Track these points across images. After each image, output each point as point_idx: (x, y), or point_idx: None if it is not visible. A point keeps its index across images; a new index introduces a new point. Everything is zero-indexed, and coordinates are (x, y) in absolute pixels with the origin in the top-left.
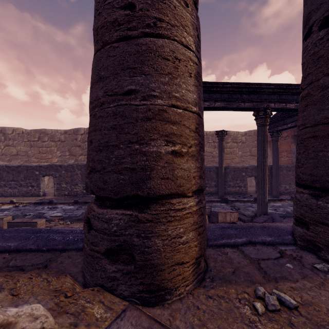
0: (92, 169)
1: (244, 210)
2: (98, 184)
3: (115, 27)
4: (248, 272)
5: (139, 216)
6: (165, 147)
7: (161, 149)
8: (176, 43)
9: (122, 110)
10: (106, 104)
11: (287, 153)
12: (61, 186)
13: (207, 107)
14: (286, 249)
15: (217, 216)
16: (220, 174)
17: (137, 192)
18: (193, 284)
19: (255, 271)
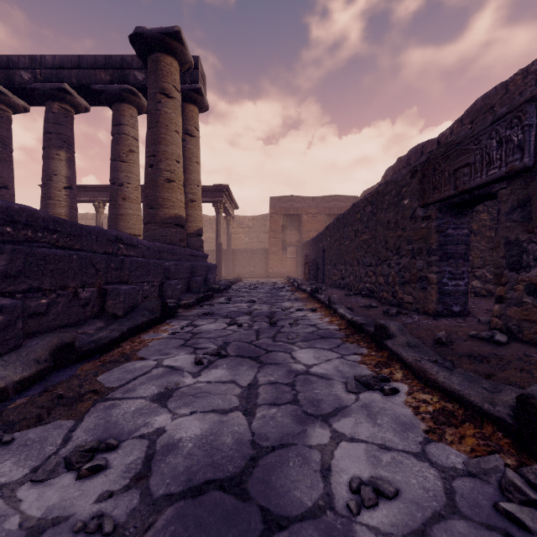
0: None
1: None
2: None
3: None
4: None
5: None
6: None
7: None
8: None
9: None
10: None
11: None
12: None
13: None
14: None
15: None
16: None
17: None
18: None
19: None
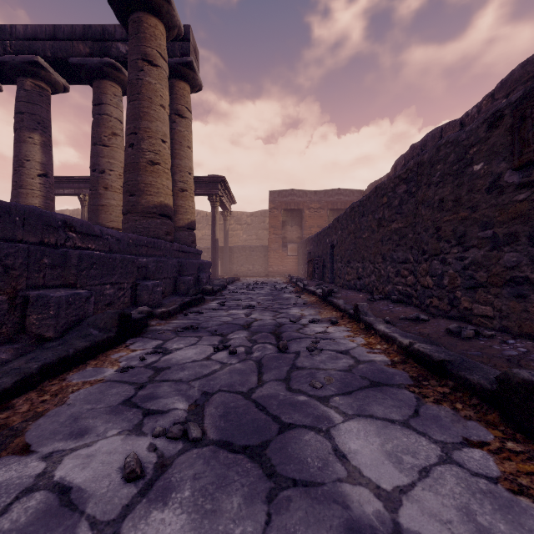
0: None
1: None
2: None
3: None
4: None
5: None
6: None
7: None
8: None
9: None
10: None
11: None
12: None
13: None
14: None
15: None
16: None
17: None
18: None
19: None
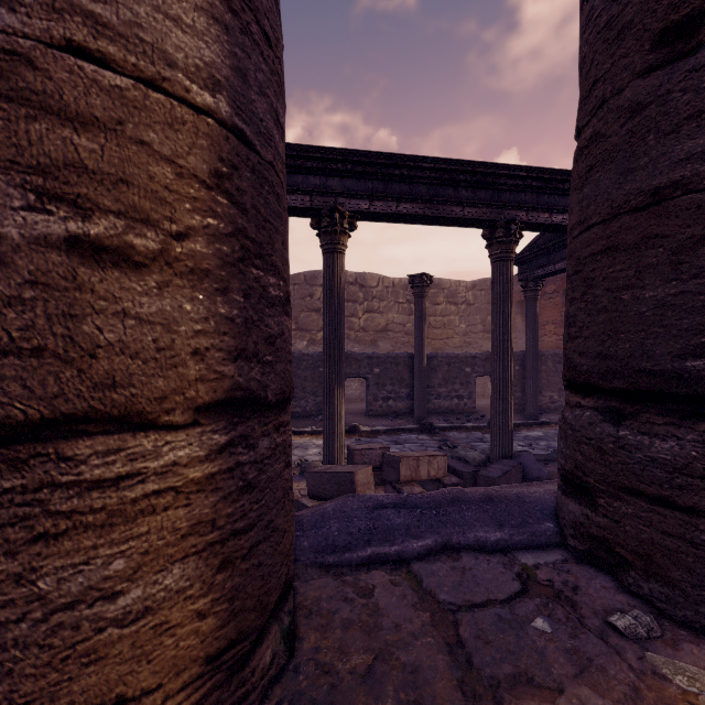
0: None
1: (465, 449)
2: None
3: None
4: (415, 664)
5: None
6: (25, 217)
7: (1, 222)
8: None
9: None
10: None
11: (555, 328)
12: None
13: (381, 214)
14: (537, 564)
15: (397, 467)
16: (417, 370)
17: None
18: None
19: (440, 659)
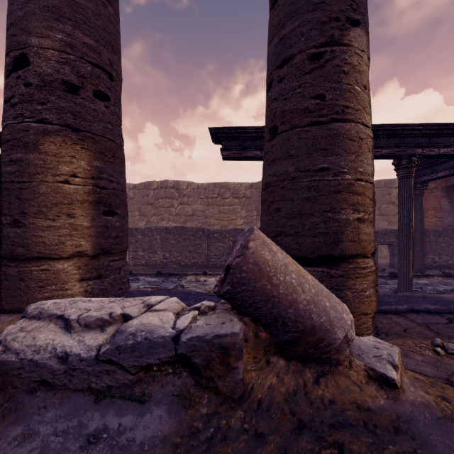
0: (281, 234)
1: (379, 287)
2: (292, 246)
3: (306, 114)
4: (419, 331)
5: (331, 272)
6: (352, 215)
7: (349, 216)
8: (359, 125)
9: (316, 185)
10: (298, 178)
11: (435, 212)
12: (137, 254)
13: None
14: (453, 317)
15: None
16: None
17: (331, 252)
18: (372, 334)
19: (426, 331)
